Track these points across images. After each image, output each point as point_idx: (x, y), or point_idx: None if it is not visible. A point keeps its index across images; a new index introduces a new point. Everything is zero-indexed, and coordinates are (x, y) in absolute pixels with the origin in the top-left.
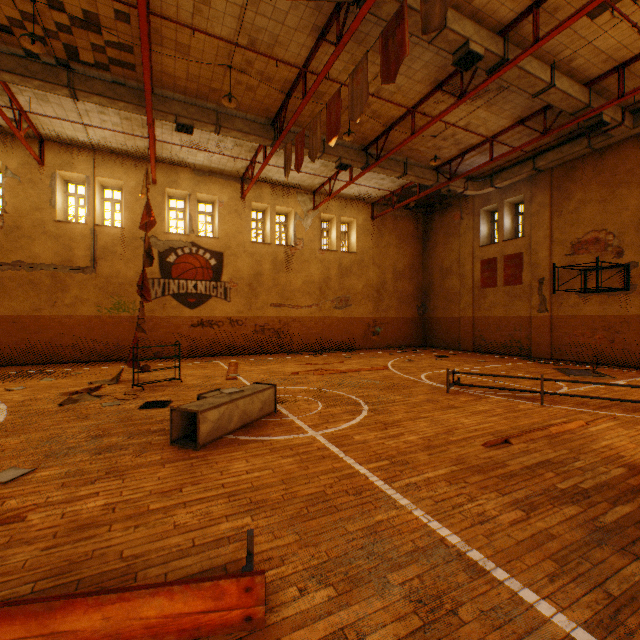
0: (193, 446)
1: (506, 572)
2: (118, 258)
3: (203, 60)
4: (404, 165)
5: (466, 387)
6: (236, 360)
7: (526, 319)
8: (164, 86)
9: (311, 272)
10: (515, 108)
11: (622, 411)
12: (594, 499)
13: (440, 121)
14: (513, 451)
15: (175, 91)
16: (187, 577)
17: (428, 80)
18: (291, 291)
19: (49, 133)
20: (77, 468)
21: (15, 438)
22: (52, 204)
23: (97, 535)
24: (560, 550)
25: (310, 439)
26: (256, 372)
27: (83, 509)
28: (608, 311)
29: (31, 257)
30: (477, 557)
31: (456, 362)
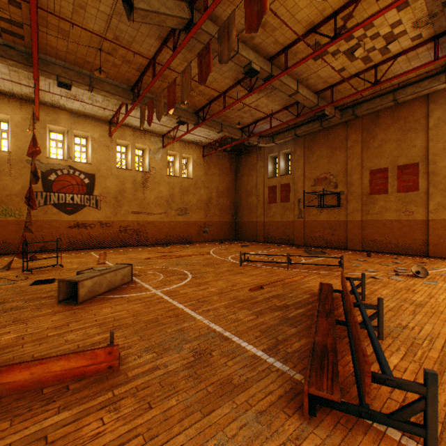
0: (75, 303)
1: (238, 338)
2: (5, 175)
3: (80, 42)
4: (221, 125)
5: (252, 262)
6: (105, 251)
7: (292, 222)
8: (48, 53)
9: (161, 190)
10: (282, 100)
11: (324, 270)
12: (290, 308)
13: (240, 102)
14: (263, 292)
15: (57, 58)
16: None
17: (232, 78)
18: (147, 203)
19: None
20: None
21: None
22: None
23: (14, 350)
24: (265, 328)
25: (153, 294)
26: (120, 259)
27: (1, 340)
28: (331, 218)
29: None
30: (228, 334)
31: (252, 249)
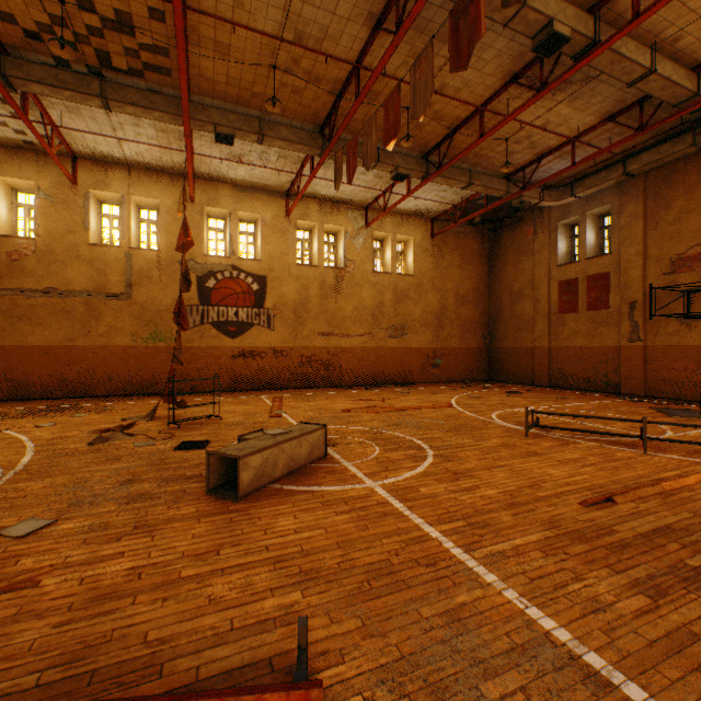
0: (233, 497)
1: (642, 689)
2: (154, 283)
3: (244, 60)
4: (470, 174)
5: (547, 429)
6: (280, 395)
7: (614, 349)
8: (202, 92)
9: (363, 297)
10: (604, 102)
11: None
12: None
13: (514, 120)
14: (620, 512)
15: (214, 97)
16: (223, 674)
17: (500, 72)
18: (341, 318)
19: (82, 150)
20: (102, 521)
21: (39, 482)
22: (85, 226)
23: (118, 609)
24: None
25: (368, 491)
26: (303, 409)
27: (105, 573)
28: None
29: (64, 283)
30: (598, 663)
31: (531, 399)
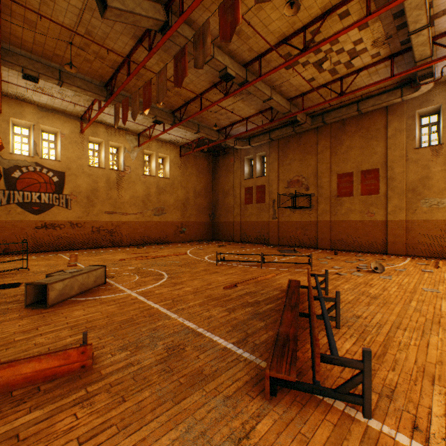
0: (44, 306)
1: (211, 333)
2: None
3: (48, 34)
4: (198, 126)
5: (228, 262)
6: (76, 253)
7: (267, 223)
8: (12, 43)
9: (137, 190)
10: (257, 105)
11: (295, 268)
12: (261, 304)
13: (217, 105)
14: (237, 289)
15: (22, 49)
16: None
17: (209, 81)
18: (121, 203)
19: None
20: None
21: None
22: None
23: None
24: (237, 323)
25: (127, 295)
26: (93, 260)
27: None
28: (303, 219)
29: None
30: (201, 330)
31: (228, 248)
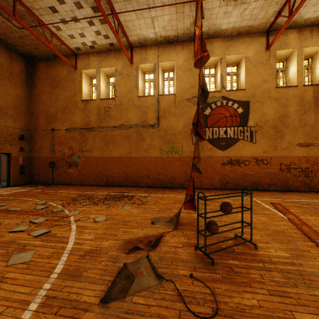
0: None
1: None
2: (171, 116)
3: None
4: None
5: None
6: (271, 199)
7: None
8: None
9: None
10: None
11: None
12: None
13: None
14: None
15: None
16: None
17: None
18: None
19: (134, 39)
20: None
21: None
22: (136, 87)
23: None
24: None
25: None
26: None
27: None
28: None
29: (127, 121)
30: None
31: None
